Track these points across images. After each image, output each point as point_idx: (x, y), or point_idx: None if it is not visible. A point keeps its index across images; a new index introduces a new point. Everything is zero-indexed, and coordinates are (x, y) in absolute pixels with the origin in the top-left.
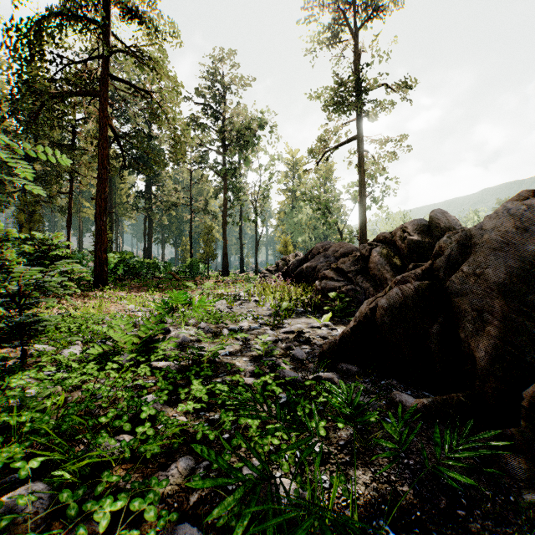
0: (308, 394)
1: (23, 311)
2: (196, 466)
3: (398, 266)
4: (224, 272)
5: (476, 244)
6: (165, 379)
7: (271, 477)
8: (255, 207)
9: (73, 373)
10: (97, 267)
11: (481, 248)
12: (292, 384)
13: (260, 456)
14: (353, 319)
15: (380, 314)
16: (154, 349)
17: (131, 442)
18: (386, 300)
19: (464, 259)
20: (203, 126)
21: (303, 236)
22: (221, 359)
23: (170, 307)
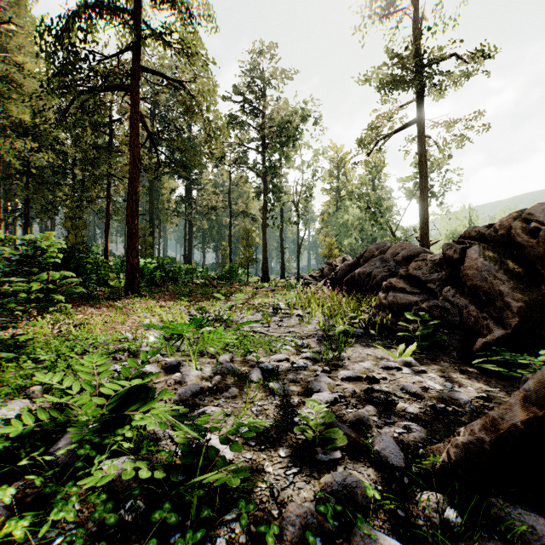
0: None
1: None
2: None
3: (519, 273)
4: (264, 277)
5: None
6: None
7: None
8: (297, 208)
9: None
10: (128, 273)
11: None
12: None
13: None
14: (516, 394)
15: None
16: (134, 411)
17: None
18: None
19: None
20: (242, 124)
21: (349, 238)
22: None
23: (178, 331)
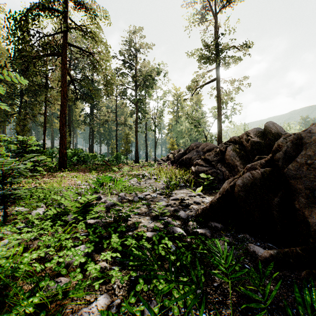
0: (189, 245)
1: (10, 185)
2: (110, 304)
3: (244, 157)
4: (136, 160)
5: (305, 143)
6: (95, 232)
7: (165, 315)
8: (154, 122)
9: (35, 227)
10: (60, 157)
11: (310, 146)
12: (179, 236)
13: (156, 314)
14: (218, 193)
15: (237, 190)
16: (90, 210)
17: (64, 286)
18: (241, 181)
19: (296, 153)
20: (123, 74)
21: (183, 139)
22: (132, 218)
23: (101, 183)
